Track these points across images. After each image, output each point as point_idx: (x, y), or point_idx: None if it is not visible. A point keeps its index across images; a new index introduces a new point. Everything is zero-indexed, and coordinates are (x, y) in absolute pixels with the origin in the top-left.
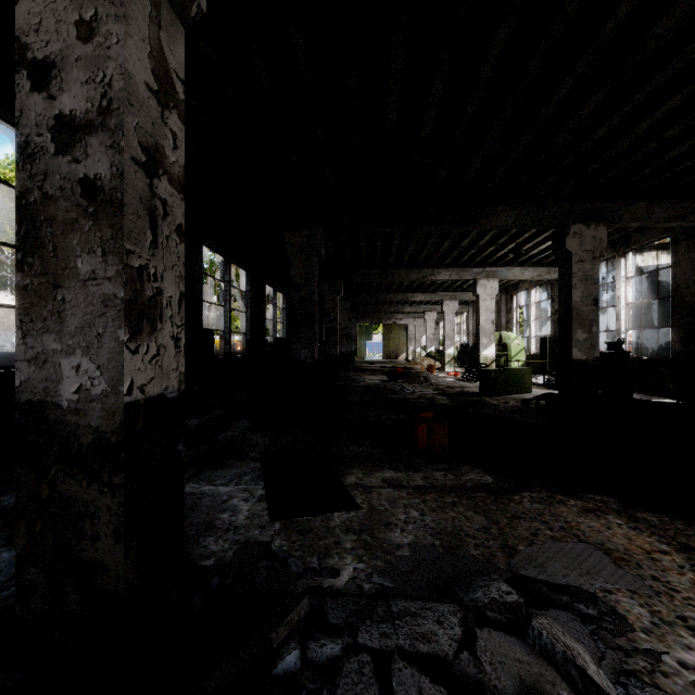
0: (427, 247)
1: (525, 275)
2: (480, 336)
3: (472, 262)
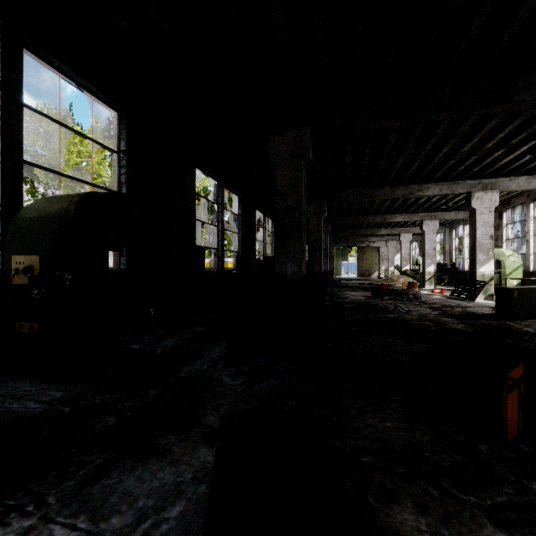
0: (420, 156)
1: (531, 184)
2: (476, 252)
3: (467, 173)
